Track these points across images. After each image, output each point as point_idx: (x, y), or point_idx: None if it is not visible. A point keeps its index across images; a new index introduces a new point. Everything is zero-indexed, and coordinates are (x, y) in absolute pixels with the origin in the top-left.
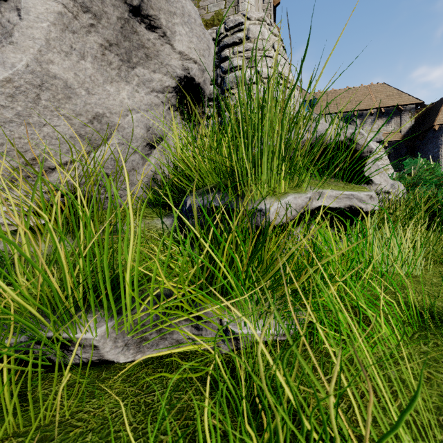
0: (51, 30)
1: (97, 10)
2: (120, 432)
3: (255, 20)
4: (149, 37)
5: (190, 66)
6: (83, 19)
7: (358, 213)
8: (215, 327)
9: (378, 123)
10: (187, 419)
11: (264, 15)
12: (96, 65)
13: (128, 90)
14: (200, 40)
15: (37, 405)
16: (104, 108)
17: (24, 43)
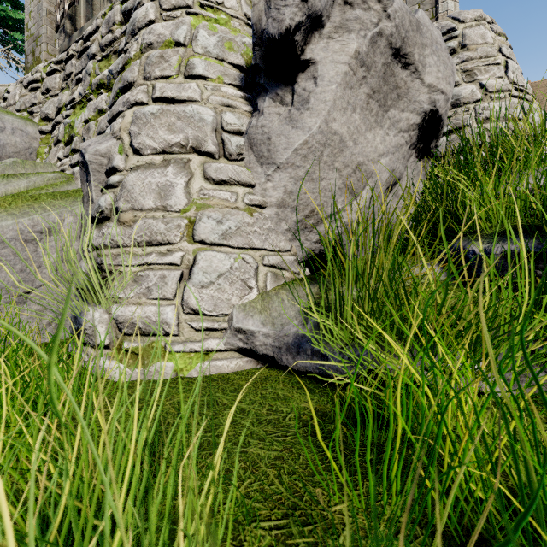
0: (337, 91)
1: (369, 61)
2: None
3: (471, 21)
4: (401, 76)
5: (436, 98)
6: (359, 73)
7: None
8: None
9: None
10: None
11: (482, 13)
12: (361, 115)
13: (381, 134)
14: (445, 67)
15: None
16: (364, 156)
17: (318, 107)
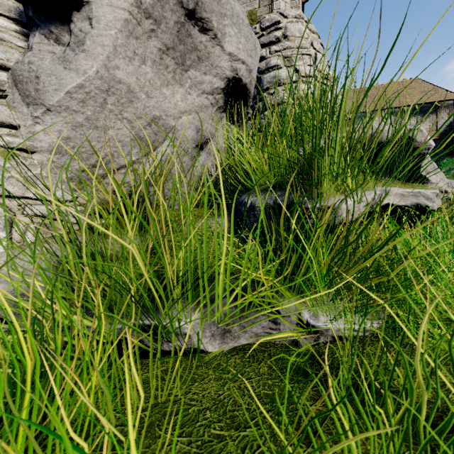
0: (118, 37)
1: (158, 15)
2: (235, 412)
3: (292, 18)
4: (201, 39)
5: (238, 66)
6: (145, 24)
7: (423, 212)
8: (293, 322)
9: (411, 121)
10: (293, 404)
11: (301, 12)
12: (155, 69)
13: (181, 92)
14: (247, 40)
15: (146, 386)
16: (161, 111)
17: (95, 51)
